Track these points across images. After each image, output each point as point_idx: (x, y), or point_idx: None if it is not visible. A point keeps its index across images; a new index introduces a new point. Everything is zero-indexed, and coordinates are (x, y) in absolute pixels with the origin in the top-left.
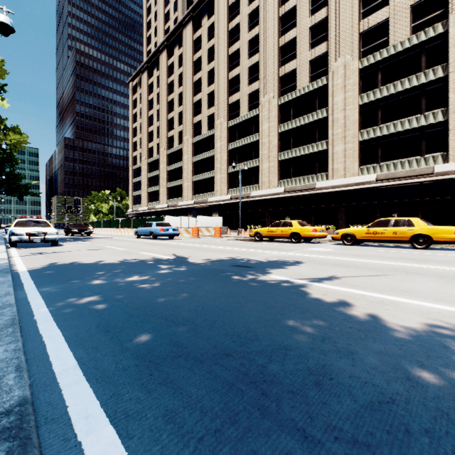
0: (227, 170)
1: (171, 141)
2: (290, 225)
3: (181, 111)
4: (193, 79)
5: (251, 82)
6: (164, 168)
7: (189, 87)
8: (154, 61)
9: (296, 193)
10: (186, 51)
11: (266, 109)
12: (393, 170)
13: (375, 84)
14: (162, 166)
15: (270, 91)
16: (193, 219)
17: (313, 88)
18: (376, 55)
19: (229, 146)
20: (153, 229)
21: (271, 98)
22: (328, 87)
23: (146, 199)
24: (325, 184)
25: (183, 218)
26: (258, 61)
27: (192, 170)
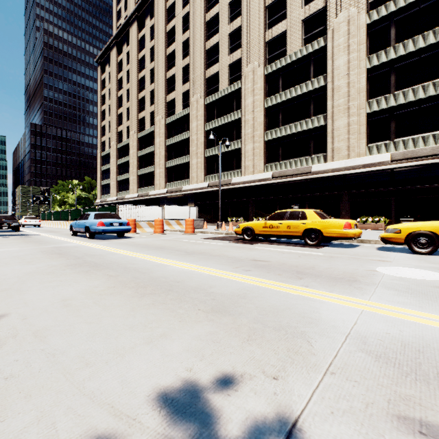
0: (204, 154)
1: (142, 124)
2: (302, 216)
3: (153, 89)
4: (165, 53)
5: (232, 50)
6: (134, 154)
7: (161, 61)
8: (124, 35)
9: (286, 178)
10: (158, 21)
11: (250, 80)
12: (412, 148)
13: (387, 42)
14: (132, 151)
15: (255, 59)
16: (158, 209)
17: (307, 52)
18: (389, 4)
19: (207, 126)
20: (89, 224)
21: (256, 67)
22: (327, 49)
23: (115, 188)
24: (324, 167)
25: (145, 208)
26: (240, 26)
27: (165, 155)
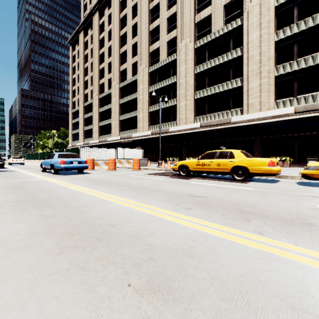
0: (148, 110)
1: (102, 88)
2: (230, 155)
3: (110, 61)
4: (119, 34)
5: (169, 31)
6: (96, 110)
7: (116, 41)
8: (89, 22)
9: (211, 127)
10: (114, 10)
11: (183, 52)
12: (312, 103)
13: (291, 20)
14: (95, 108)
15: (187, 36)
16: (112, 151)
17: (227, 30)
18: None
19: (150, 89)
20: (53, 162)
21: (188, 42)
22: (243, 27)
23: (82, 136)
24: (241, 118)
25: (102, 150)
26: (175, 12)
27: (119, 110)
